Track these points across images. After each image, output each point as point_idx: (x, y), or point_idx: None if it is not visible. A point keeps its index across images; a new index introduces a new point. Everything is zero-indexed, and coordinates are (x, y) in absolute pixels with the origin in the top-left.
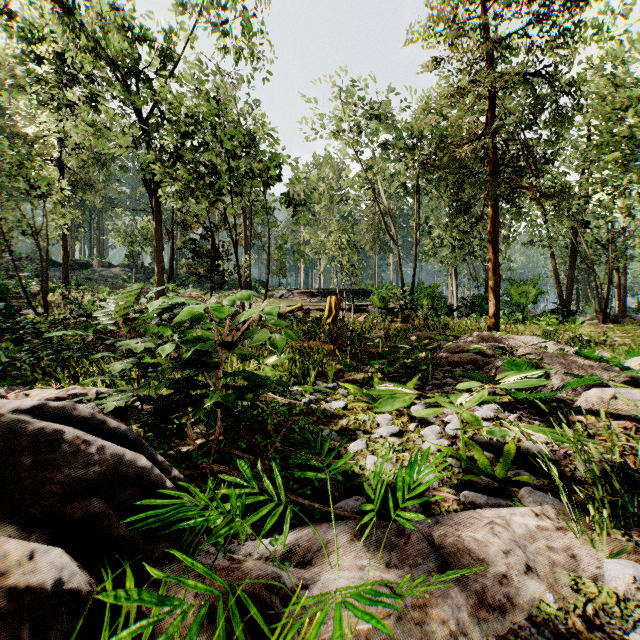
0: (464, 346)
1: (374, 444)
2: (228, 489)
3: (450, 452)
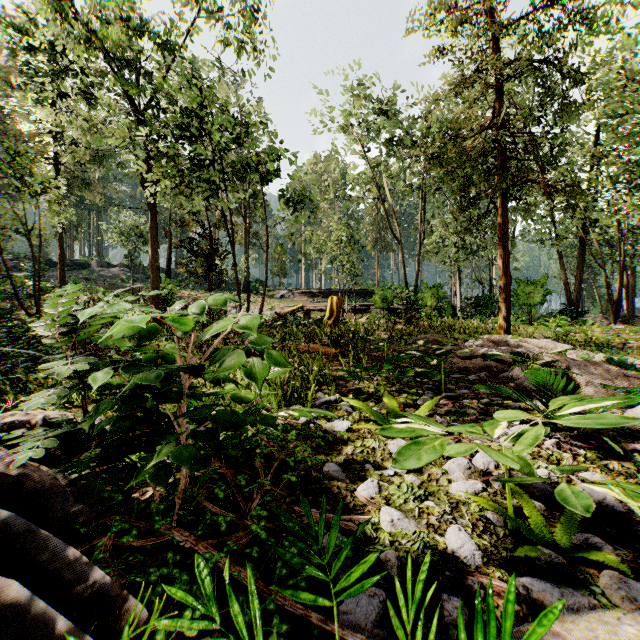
0: (475, 351)
1: (388, 486)
2: (168, 621)
3: (492, 507)
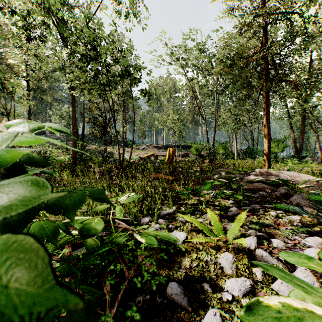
0: (254, 178)
1: (231, 320)
2: None
3: None
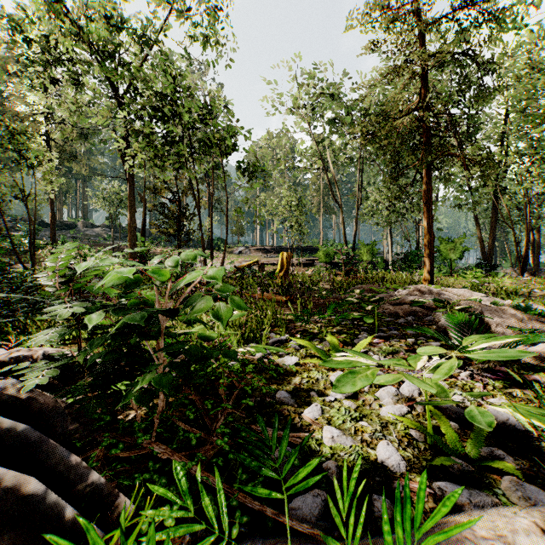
0: (404, 298)
1: (329, 409)
2: (153, 511)
3: (414, 425)
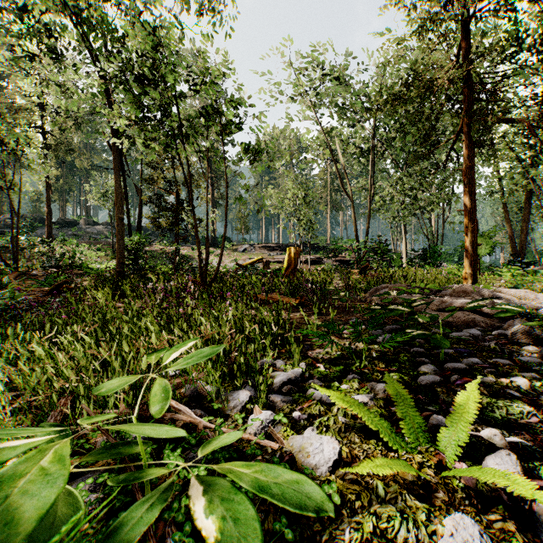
0: (451, 302)
1: None
2: None
3: None
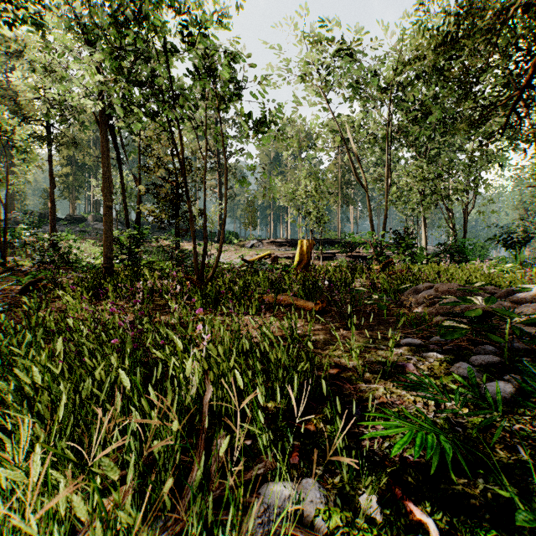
0: None
1: None
2: None
3: None
